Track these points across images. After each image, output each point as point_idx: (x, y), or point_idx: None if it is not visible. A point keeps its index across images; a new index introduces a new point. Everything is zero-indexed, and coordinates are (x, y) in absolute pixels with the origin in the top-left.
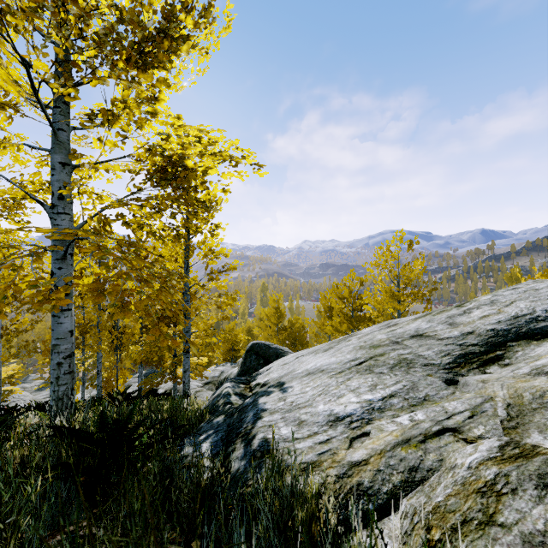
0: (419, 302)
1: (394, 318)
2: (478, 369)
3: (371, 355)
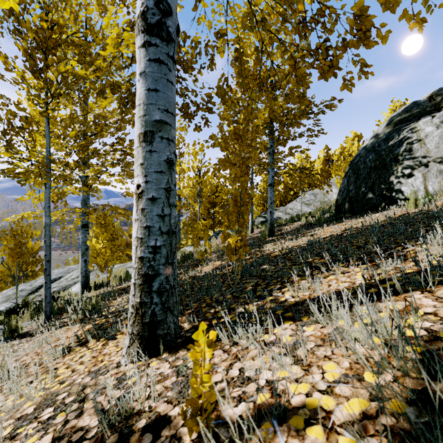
0: (37, 266)
1: (21, 277)
2: (33, 294)
3: (7, 298)
